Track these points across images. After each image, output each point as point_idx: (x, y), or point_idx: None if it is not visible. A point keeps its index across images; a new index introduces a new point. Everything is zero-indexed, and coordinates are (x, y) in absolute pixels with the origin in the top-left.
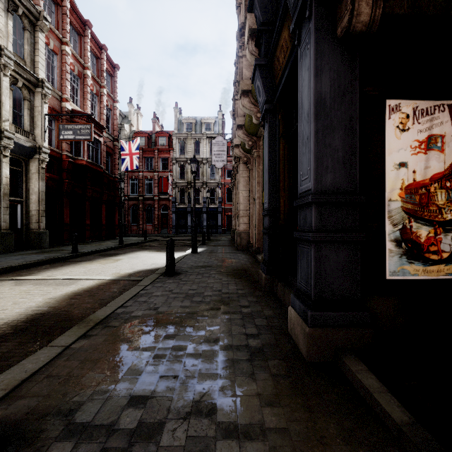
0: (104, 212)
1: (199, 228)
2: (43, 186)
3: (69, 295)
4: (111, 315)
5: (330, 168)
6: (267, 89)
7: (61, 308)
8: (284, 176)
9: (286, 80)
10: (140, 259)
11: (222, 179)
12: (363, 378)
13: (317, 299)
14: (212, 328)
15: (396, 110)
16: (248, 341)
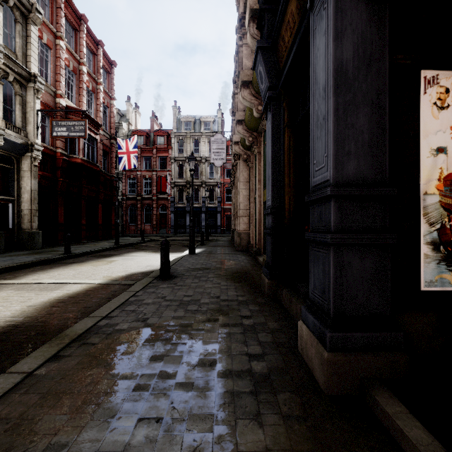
0: (101, 212)
1: (198, 228)
2: (35, 184)
3: (51, 302)
4: (91, 328)
5: (353, 153)
6: (270, 74)
7: (38, 319)
8: (290, 170)
9: (293, 60)
10: (135, 261)
11: (221, 179)
12: (405, 426)
13: (337, 315)
14: (208, 346)
15: (433, 83)
16: (251, 364)
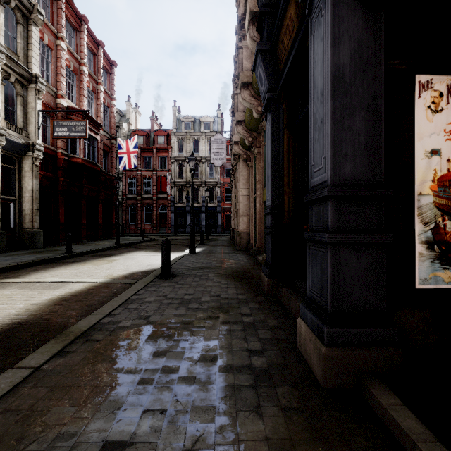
0: (101, 212)
1: (198, 227)
2: (37, 184)
3: (54, 300)
4: (95, 325)
5: (349, 155)
6: (270, 76)
7: (42, 317)
8: (289, 170)
9: (292, 63)
10: (135, 260)
11: (221, 178)
12: (399, 417)
13: (334, 312)
14: (209, 343)
15: (427, 87)
16: (251, 360)
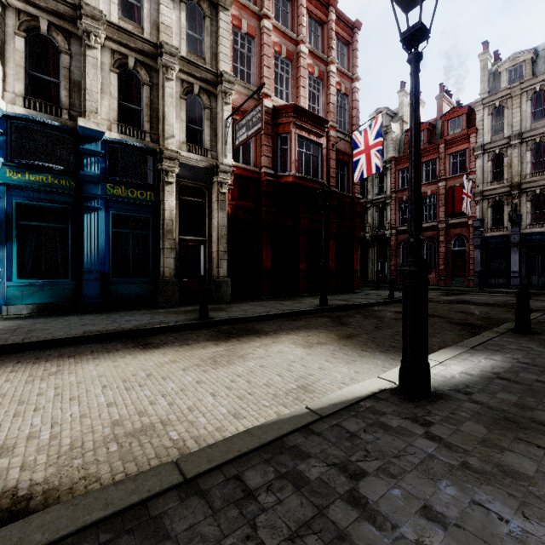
0: (333, 252)
1: (543, 277)
2: (223, 218)
3: None
4: None
5: None
6: None
7: None
8: None
9: None
10: (207, 373)
11: None
12: None
13: None
14: None
15: None
16: None
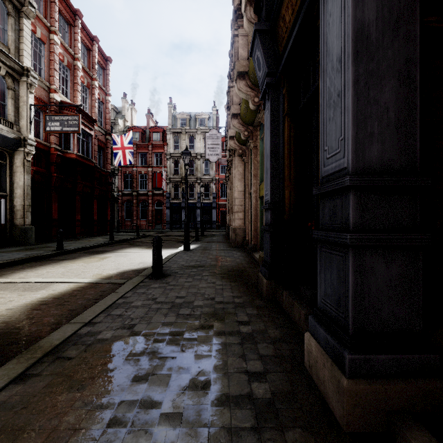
0: (96, 208)
1: (193, 224)
2: (28, 179)
3: (33, 304)
4: (70, 338)
5: (376, 135)
6: (269, 59)
7: (15, 324)
8: (290, 162)
9: (295, 39)
10: (128, 257)
11: (216, 175)
12: None
13: (357, 332)
14: (201, 361)
15: None
16: (251, 386)
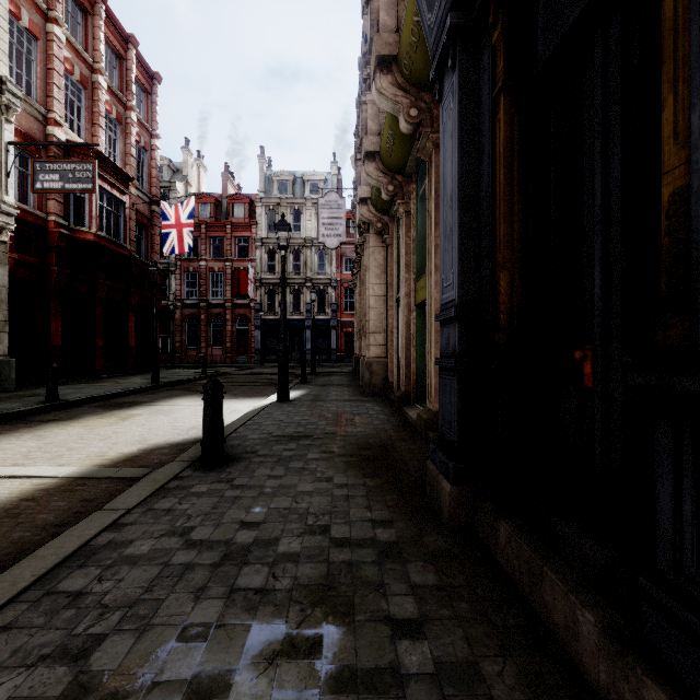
0: (133, 327)
1: (300, 353)
2: (3, 275)
3: None
4: None
5: None
6: None
7: None
8: (512, 203)
9: None
10: (172, 416)
11: (337, 273)
12: None
13: None
14: None
15: None
16: None
